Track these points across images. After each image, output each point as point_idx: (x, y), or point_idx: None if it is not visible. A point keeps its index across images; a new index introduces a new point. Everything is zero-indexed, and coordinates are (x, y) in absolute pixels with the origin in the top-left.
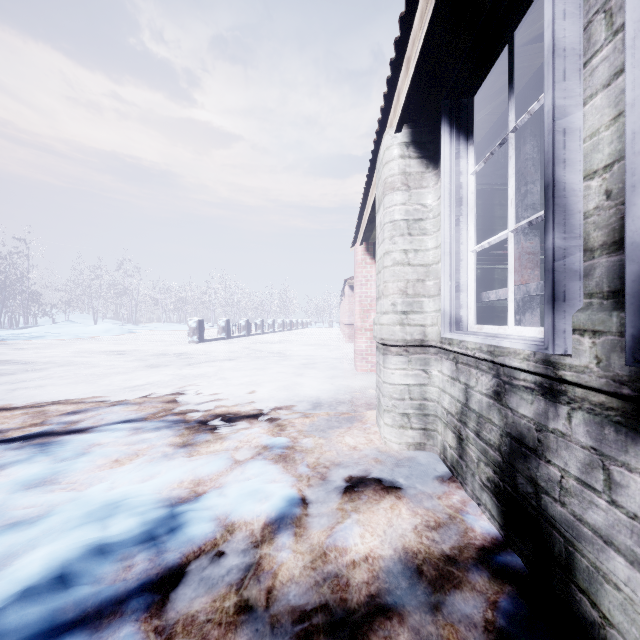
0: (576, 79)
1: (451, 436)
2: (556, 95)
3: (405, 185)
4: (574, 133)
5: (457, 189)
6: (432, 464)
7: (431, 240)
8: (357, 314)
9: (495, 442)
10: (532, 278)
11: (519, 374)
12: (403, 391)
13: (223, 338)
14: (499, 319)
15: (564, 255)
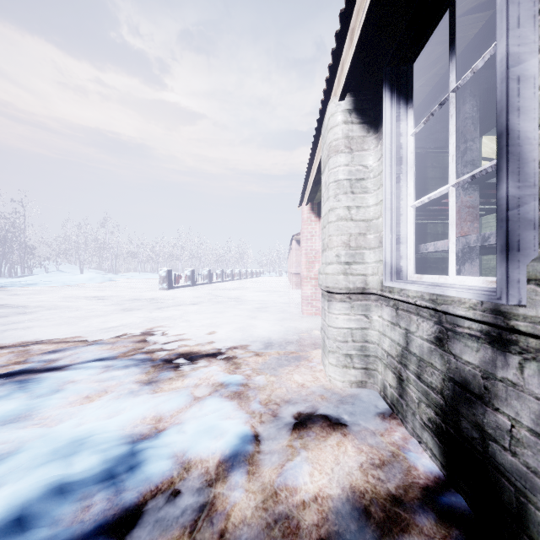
0: (530, 26)
1: (391, 376)
2: (510, 42)
3: (348, 148)
4: (528, 80)
5: (397, 149)
6: (373, 401)
7: (372, 197)
8: (303, 265)
9: (437, 385)
10: (471, 230)
11: (463, 322)
12: (346, 334)
13: (189, 285)
14: (431, 269)
15: (518, 204)
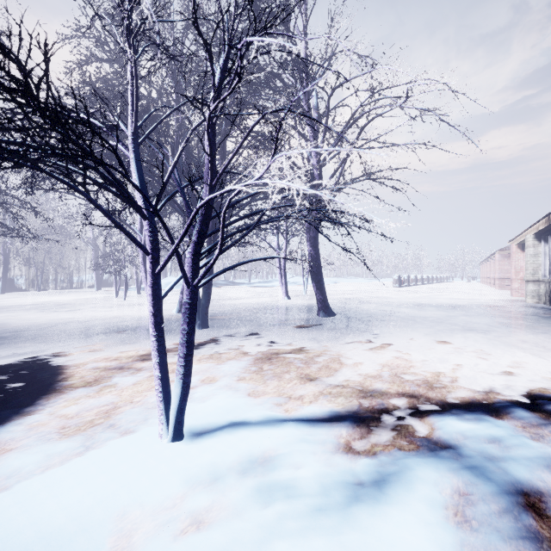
0: None
1: (544, 298)
2: (550, 253)
3: (533, 247)
4: None
5: (544, 252)
6: (540, 304)
7: (540, 258)
8: (513, 273)
9: (548, 293)
10: None
11: (550, 282)
12: (533, 291)
13: (406, 286)
14: None
15: (550, 269)
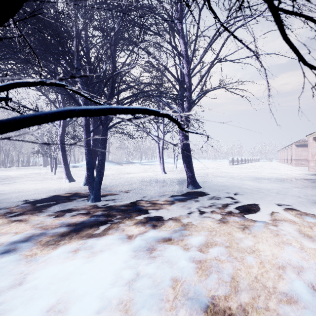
0: None
1: None
2: None
3: None
4: None
5: None
6: None
7: None
8: (310, 156)
9: None
10: None
11: None
12: None
13: (236, 164)
14: None
15: None
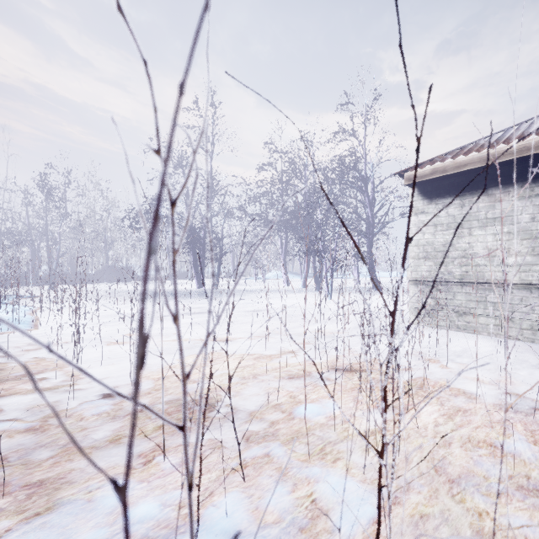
0: None
1: None
2: None
3: None
4: None
5: None
6: None
7: None
8: None
9: None
10: None
11: None
12: None
13: None
14: None
15: None
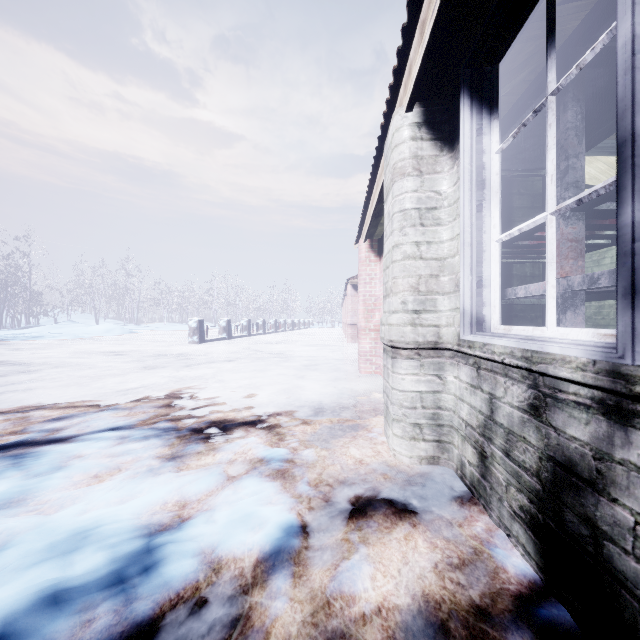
0: None
1: (471, 451)
2: (637, 20)
3: (417, 170)
4: None
5: (479, 170)
6: (448, 481)
7: (446, 231)
8: (361, 314)
9: (532, 466)
10: (575, 270)
11: (567, 386)
12: (414, 399)
13: (224, 338)
14: (518, 319)
15: None
